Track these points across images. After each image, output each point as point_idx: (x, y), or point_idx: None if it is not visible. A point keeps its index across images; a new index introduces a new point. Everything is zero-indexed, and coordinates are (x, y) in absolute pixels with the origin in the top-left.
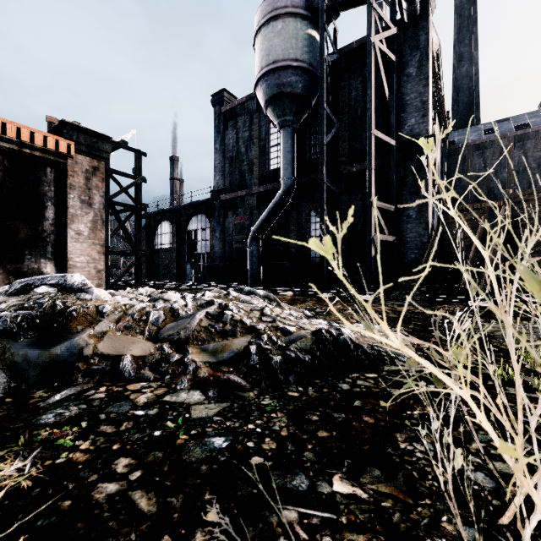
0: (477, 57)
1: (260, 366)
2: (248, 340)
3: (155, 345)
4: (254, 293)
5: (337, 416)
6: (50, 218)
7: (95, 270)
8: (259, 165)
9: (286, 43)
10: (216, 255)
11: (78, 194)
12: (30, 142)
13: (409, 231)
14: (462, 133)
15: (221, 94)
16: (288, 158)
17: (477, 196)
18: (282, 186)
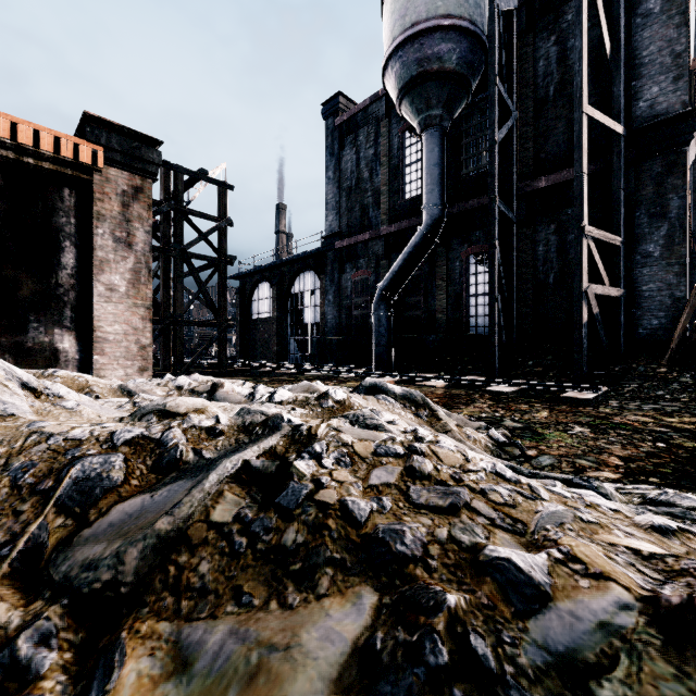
0: None
1: None
2: (360, 632)
3: (6, 619)
4: (384, 390)
5: None
6: (68, 266)
7: (138, 345)
8: (390, 194)
9: None
10: (329, 326)
11: (110, 229)
12: (33, 147)
13: (647, 279)
14: None
15: (336, 100)
16: (434, 174)
17: None
18: (425, 218)
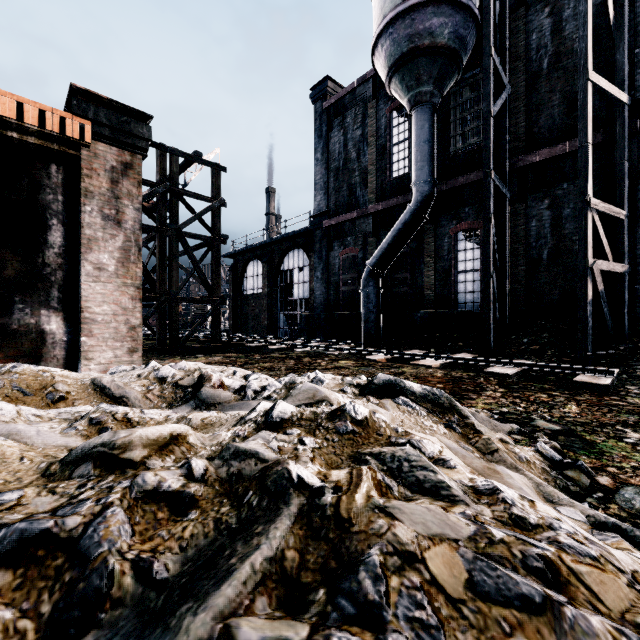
0: None
1: None
2: None
3: None
4: (401, 391)
5: None
6: (56, 244)
7: (127, 325)
8: (377, 173)
9: None
10: (317, 302)
11: (98, 206)
12: (18, 120)
13: None
14: None
15: (324, 84)
16: (424, 151)
17: None
18: (415, 195)
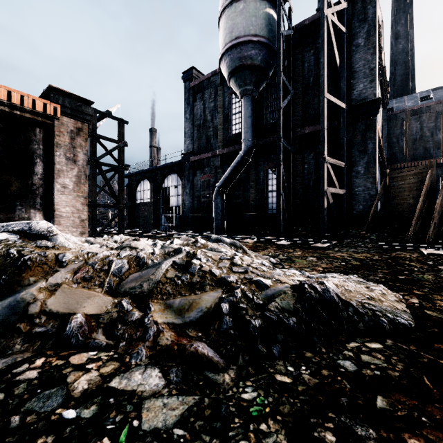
0: (412, 35)
1: (235, 332)
2: (218, 295)
3: (113, 300)
4: (221, 241)
5: (363, 434)
6: (39, 173)
7: (79, 219)
8: (223, 130)
9: (247, 21)
10: (186, 208)
11: (63, 152)
12: (20, 105)
13: (358, 185)
14: (400, 101)
15: (191, 71)
16: (248, 122)
17: (414, 155)
18: (243, 147)
